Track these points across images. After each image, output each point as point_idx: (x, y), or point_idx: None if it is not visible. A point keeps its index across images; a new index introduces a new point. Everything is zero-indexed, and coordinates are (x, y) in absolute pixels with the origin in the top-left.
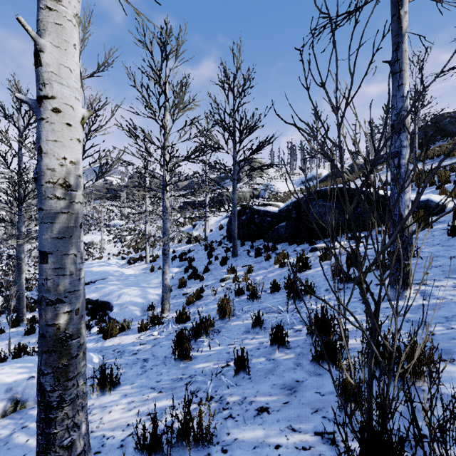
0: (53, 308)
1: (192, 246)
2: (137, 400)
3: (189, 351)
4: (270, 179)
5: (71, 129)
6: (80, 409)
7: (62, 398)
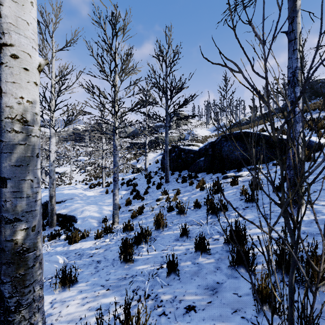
0: (11, 225)
1: (136, 175)
2: (90, 296)
3: (132, 255)
4: (192, 127)
5: (28, 73)
6: (36, 311)
7: (19, 303)
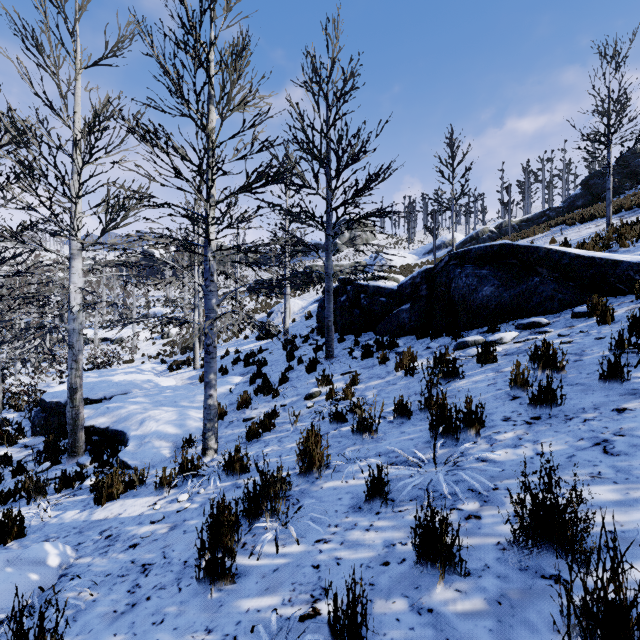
0: None
1: (265, 344)
2: None
3: (231, 561)
4: (380, 248)
5: None
6: None
7: None
